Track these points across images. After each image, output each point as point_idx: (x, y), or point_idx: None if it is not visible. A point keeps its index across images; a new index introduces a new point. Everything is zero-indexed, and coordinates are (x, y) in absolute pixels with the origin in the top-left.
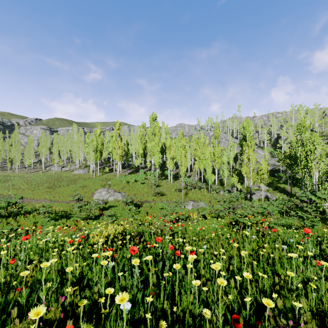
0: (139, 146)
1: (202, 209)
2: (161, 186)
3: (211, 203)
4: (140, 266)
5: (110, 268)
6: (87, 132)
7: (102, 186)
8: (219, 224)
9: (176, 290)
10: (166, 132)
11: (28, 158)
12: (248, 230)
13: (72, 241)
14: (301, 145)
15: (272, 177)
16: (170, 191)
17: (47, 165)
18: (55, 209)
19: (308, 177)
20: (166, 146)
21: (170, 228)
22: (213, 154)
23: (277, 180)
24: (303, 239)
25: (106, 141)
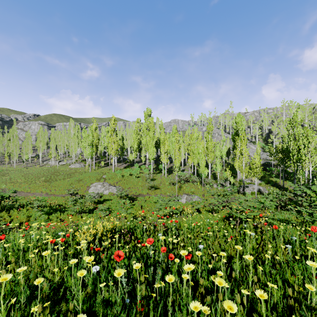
0: (134, 141)
1: (196, 203)
2: (155, 180)
3: (205, 197)
4: (128, 270)
5: (91, 278)
6: (84, 128)
7: (98, 180)
8: (214, 218)
9: (169, 308)
10: (161, 127)
11: (26, 152)
12: (245, 226)
13: (54, 240)
14: (293, 139)
15: (264, 171)
16: (164, 185)
17: (45, 159)
18: (49, 203)
19: (301, 171)
20: (161, 141)
21: (164, 225)
22: (206, 148)
23: (269, 174)
24: (304, 235)
25: (102, 136)
